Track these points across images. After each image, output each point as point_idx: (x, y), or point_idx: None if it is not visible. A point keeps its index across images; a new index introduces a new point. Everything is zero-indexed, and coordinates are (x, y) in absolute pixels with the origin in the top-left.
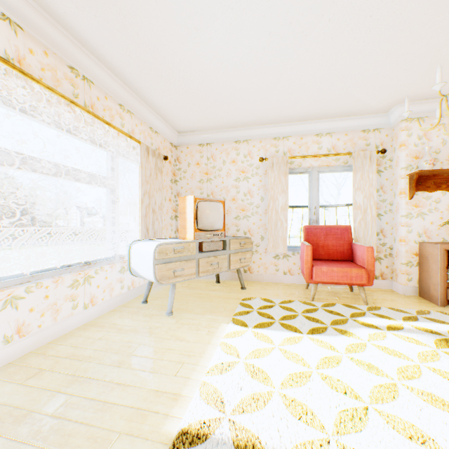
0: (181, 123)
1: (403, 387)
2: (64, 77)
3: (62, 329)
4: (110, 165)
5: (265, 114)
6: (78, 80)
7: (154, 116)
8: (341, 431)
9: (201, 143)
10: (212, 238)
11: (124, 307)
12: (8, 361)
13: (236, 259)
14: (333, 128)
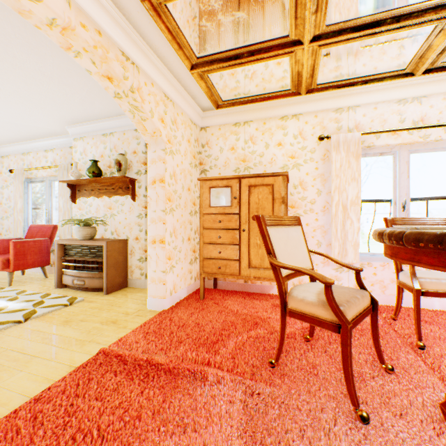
0: None
1: None
2: None
3: None
4: None
5: None
6: None
7: None
8: None
9: None
10: None
11: None
12: None
13: None
14: (52, 145)
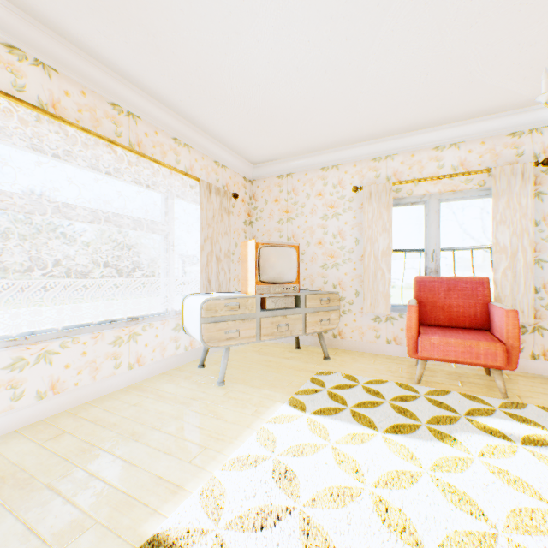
0: (253, 153)
1: (508, 544)
2: (105, 116)
3: (102, 389)
4: (164, 209)
5: (356, 127)
6: (122, 117)
7: (219, 148)
8: None
9: (280, 174)
10: (279, 293)
11: (177, 370)
12: (41, 418)
13: (315, 321)
14: (461, 136)
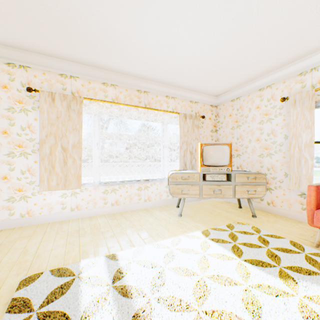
0: (212, 91)
1: None
2: (135, 96)
3: (133, 207)
4: (162, 130)
5: (275, 58)
6: (141, 94)
7: (191, 93)
8: (161, 302)
9: (232, 99)
10: (215, 172)
11: (166, 206)
12: (113, 212)
13: (243, 190)
14: None
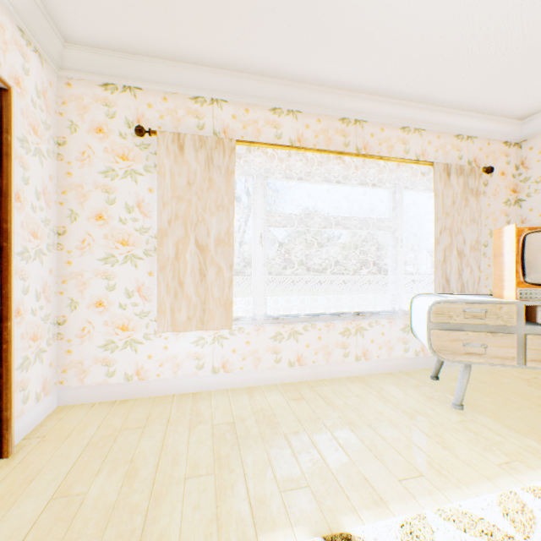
0: (518, 104)
1: None
2: (335, 132)
3: (333, 372)
4: (390, 204)
5: None
6: (349, 127)
7: (461, 117)
8: None
9: None
10: None
11: (404, 374)
12: (291, 381)
13: None
14: None
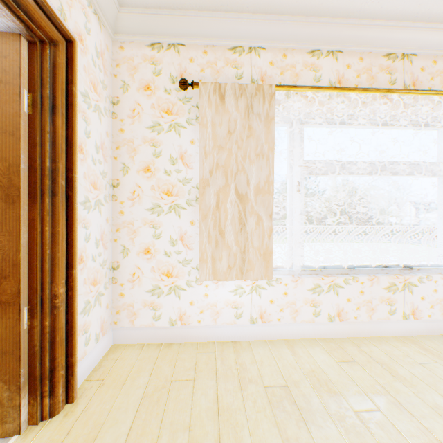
0: None
1: None
2: (379, 70)
3: (377, 330)
4: (441, 146)
5: None
6: (395, 63)
7: None
8: None
9: None
10: None
11: None
12: (330, 336)
13: None
14: None
